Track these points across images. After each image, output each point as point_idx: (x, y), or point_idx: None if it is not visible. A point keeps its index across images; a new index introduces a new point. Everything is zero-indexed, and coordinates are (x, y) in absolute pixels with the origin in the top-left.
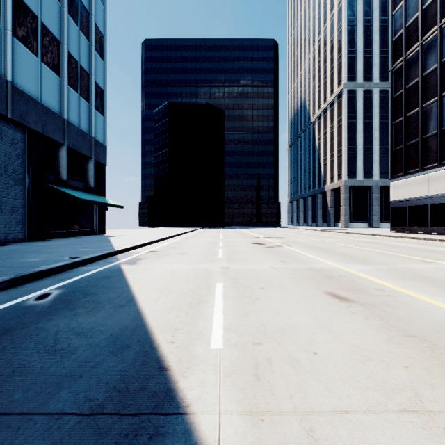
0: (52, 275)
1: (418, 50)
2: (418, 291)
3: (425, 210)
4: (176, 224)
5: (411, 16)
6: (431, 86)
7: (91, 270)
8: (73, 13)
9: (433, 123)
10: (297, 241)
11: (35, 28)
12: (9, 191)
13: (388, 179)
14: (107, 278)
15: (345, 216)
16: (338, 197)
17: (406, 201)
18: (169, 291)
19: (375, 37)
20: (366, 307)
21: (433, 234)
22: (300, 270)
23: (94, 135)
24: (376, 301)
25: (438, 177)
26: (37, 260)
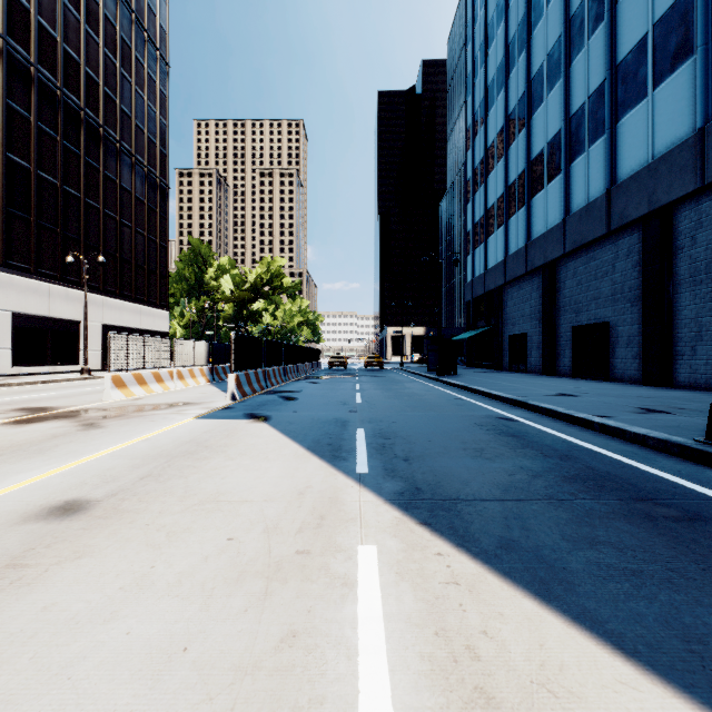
0: None
1: None
2: None
3: None
4: None
5: None
6: None
7: None
8: None
9: None
10: None
11: None
12: None
13: None
14: None
15: None
16: None
17: None
18: None
19: None
20: None
21: None
22: None
23: None
24: None
25: None
26: None
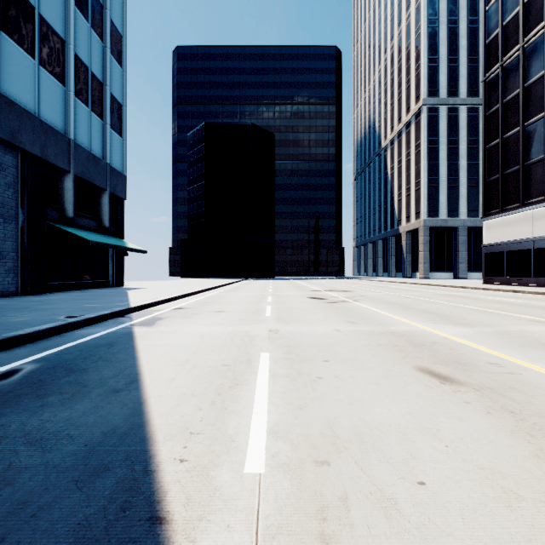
0: (34, 342)
1: (518, 54)
2: None
3: (528, 256)
4: (215, 275)
5: (509, 11)
6: (535, 99)
7: (90, 335)
8: (82, 5)
9: (538, 146)
10: (367, 295)
11: (31, 21)
12: None
13: (478, 218)
14: (109, 346)
15: (424, 264)
16: (415, 241)
17: (503, 244)
18: (192, 366)
19: (461, 42)
20: (482, 393)
21: (538, 286)
22: (375, 335)
23: (109, 161)
24: (495, 382)
25: (544, 214)
26: (20, 320)
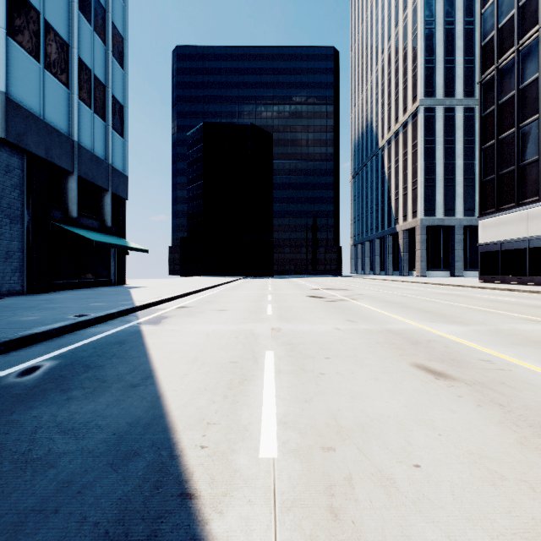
0: (48, 340)
1: (513, 56)
2: (538, 363)
3: (523, 255)
4: (215, 273)
5: (505, 14)
6: (530, 101)
7: (101, 333)
8: (85, 9)
9: (533, 147)
10: (365, 294)
11: (36, 26)
12: (3, 231)
13: (474, 217)
14: (120, 344)
15: (421, 263)
16: (412, 240)
17: (498, 244)
18: (201, 363)
19: (458, 43)
20: (474, 388)
21: (533, 285)
22: (374, 333)
23: (111, 161)
24: (486, 378)
25: (539, 214)
26: (31, 319)
